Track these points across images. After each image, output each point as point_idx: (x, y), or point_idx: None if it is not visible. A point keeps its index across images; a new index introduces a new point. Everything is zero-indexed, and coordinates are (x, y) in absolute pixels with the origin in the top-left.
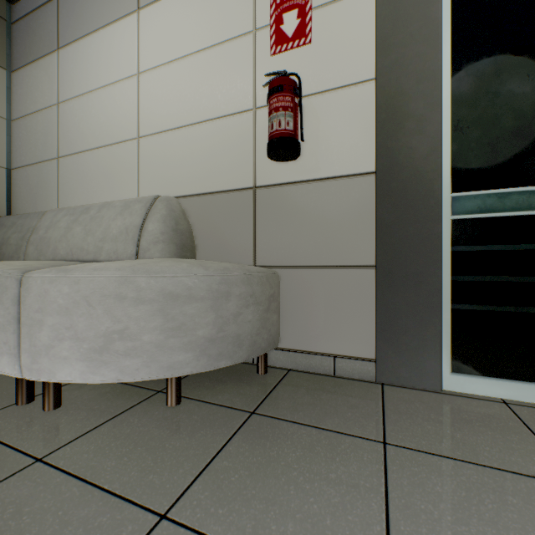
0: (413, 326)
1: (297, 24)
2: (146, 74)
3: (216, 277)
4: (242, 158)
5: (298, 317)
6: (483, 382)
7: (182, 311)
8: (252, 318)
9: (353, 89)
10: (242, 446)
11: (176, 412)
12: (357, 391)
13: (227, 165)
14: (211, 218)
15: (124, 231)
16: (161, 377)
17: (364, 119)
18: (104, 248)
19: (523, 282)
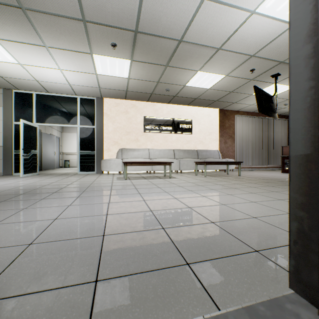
0: (8, 167)
1: None
2: None
3: None
4: None
5: None
6: (18, 173)
7: None
8: None
9: None
10: None
11: None
12: None
13: None
14: None
15: None
16: None
17: (1, 138)
18: None
19: None
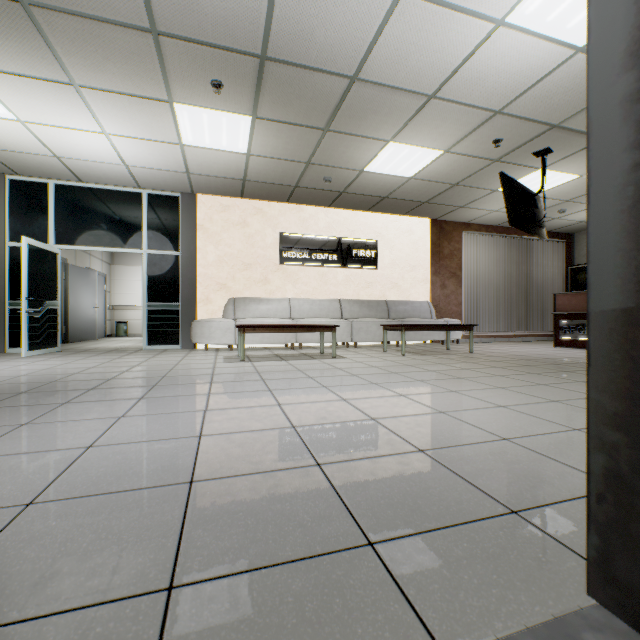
0: None
1: None
2: None
3: None
4: None
5: None
6: (18, 349)
7: None
8: None
9: None
10: None
11: None
12: None
13: None
14: None
15: None
16: None
17: None
18: None
19: None
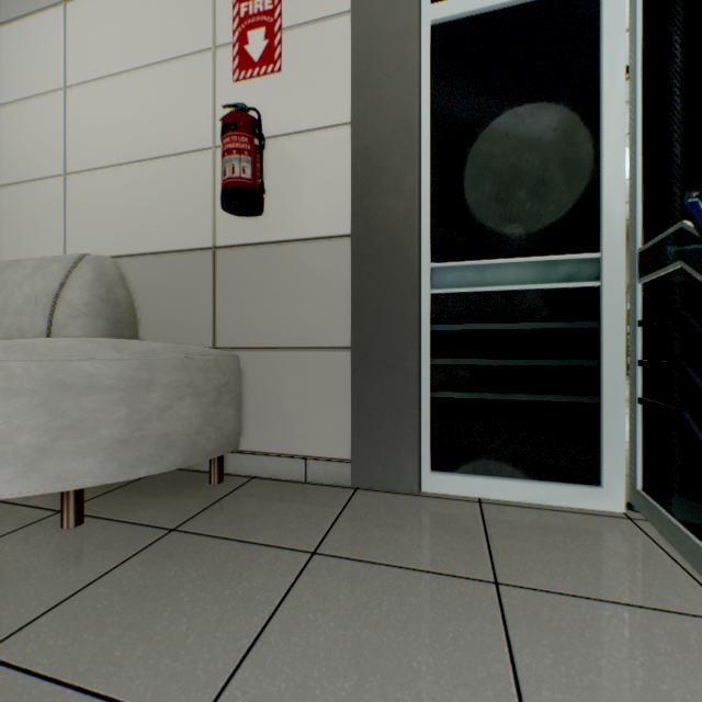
0: (390, 418)
1: (264, 46)
2: (76, 90)
3: (134, 361)
4: (199, 209)
5: (266, 411)
6: (462, 480)
7: (78, 405)
8: (190, 412)
9: (327, 134)
10: (134, 569)
11: (70, 535)
12: (321, 498)
13: (181, 218)
14: (161, 286)
15: (33, 301)
16: (49, 491)
17: (339, 170)
18: (3, 323)
19: (502, 366)
